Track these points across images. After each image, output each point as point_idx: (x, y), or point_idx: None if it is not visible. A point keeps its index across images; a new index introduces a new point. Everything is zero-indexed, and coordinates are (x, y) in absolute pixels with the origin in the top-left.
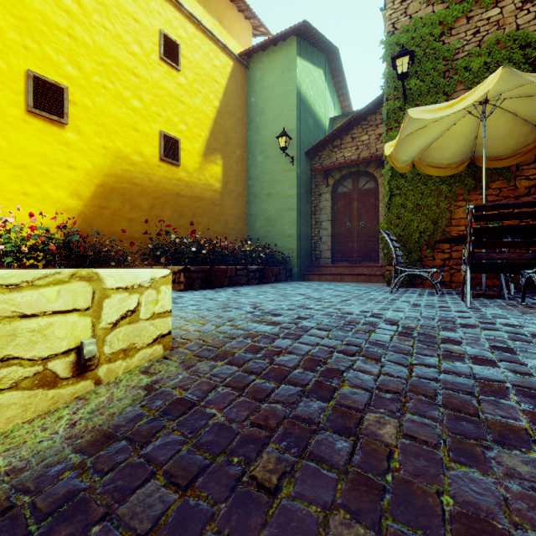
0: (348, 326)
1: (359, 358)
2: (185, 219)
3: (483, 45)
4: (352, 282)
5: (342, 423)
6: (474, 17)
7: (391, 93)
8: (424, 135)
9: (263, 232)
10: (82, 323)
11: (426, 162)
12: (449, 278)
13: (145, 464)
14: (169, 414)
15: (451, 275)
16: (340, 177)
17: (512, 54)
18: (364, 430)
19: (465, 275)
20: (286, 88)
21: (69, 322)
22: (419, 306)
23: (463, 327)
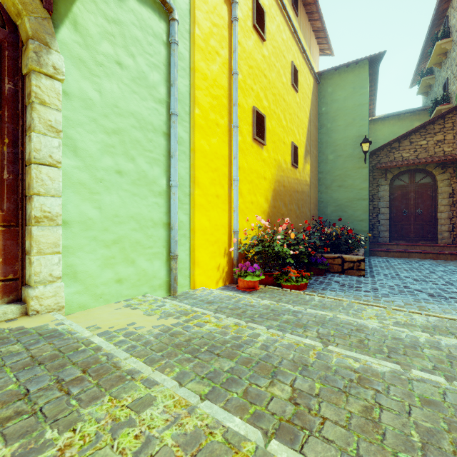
0: None
1: None
2: (298, 210)
3: None
4: (422, 259)
5: None
6: None
7: None
8: None
9: (334, 216)
10: None
11: None
12: None
13: None
14: None
15: None
16: (398, 172)
17: None
18: None
19: None
20: (357, 101)
21: None
22: None
23: None
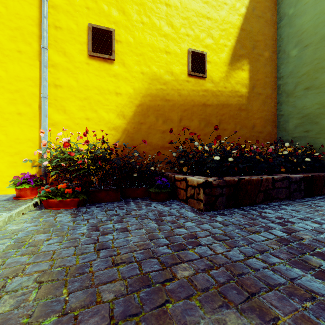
0: None
1: None
2: (211, 126)
3: None
4: None
5: None
6: None
7: None
8: None
9: (298, 132)
10: None
11: None
12: None
13: None
14: None
15: None
16: None
17: None
18: None
19: None
20: None
21: None
22: None
23: None
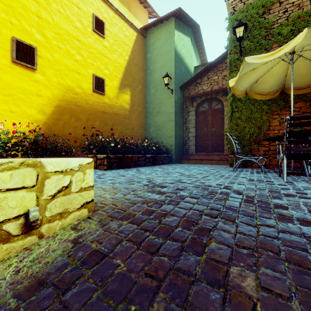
0: (210, 195)
1: (220, 219)
2: (108, 126)
3: (290, 19)
4: (208, 164)
5: (213, 275)
6: (284, 2)
7: (232, 49)
8: (253, 74)
9: (154, 134)
10: (29, 196)
11: (254, 91)
12: (268, 162)
13: (63, 310)
14: (87, 263)
15: (270, 160)
16: (200, 101)
17: (308, 24)
18: (231, 282)
19: (282, 161)
20: (168, 48)
21: (19, 196)
22: (253, 181)
23: (286, 196)
